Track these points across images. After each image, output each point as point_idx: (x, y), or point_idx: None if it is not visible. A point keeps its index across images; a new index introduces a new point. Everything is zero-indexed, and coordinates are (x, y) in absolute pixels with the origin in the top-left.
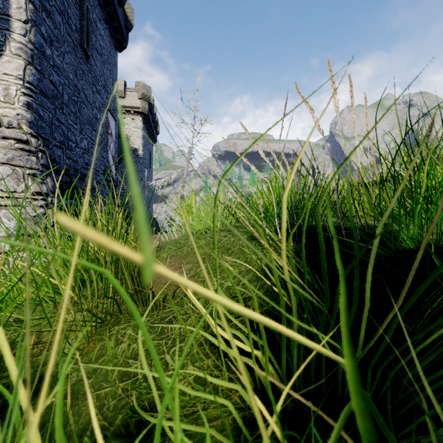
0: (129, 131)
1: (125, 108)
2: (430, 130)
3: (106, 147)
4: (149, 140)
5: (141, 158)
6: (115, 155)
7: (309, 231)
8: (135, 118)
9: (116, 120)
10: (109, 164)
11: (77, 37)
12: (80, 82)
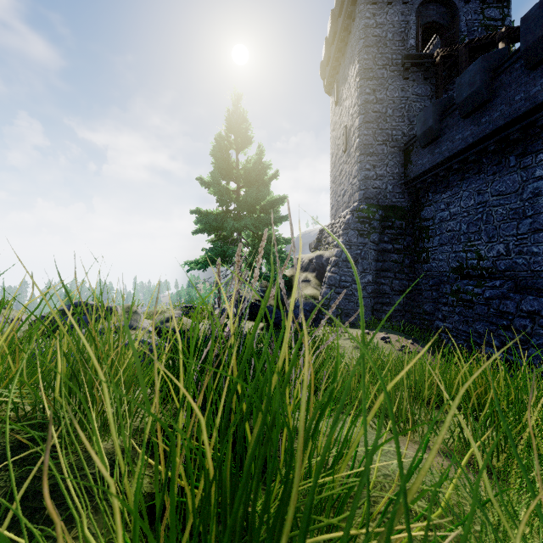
0: None
1: None
2: None
3: None
4: None
5: None
6: None
7: None
8: None
9: None
10: None
11: None
12: None
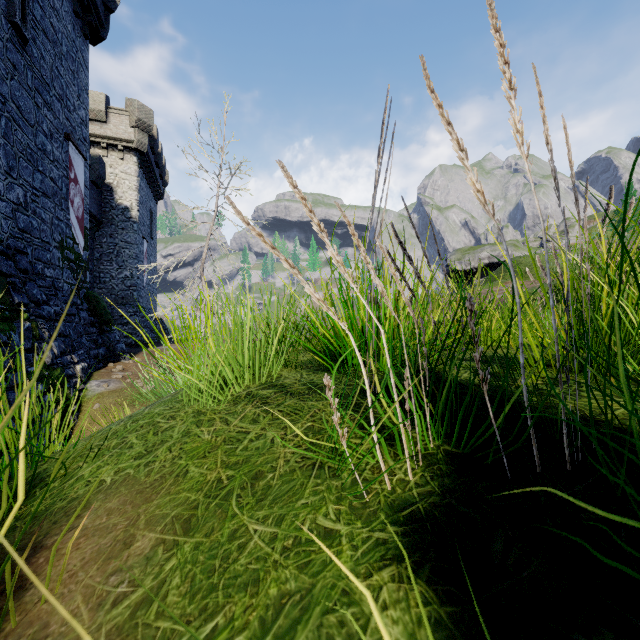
0: (114, 178)
1: (108, 140)
2: (606, 209)
3: (65, 203)
4: (150, 195)
5: (136, 223)
6: (85, 216)
7: (441, 425)
8: (125, 158)
9: (86, 157)
10: (71, 231)
11: (1, 2)
12: (7, 84)
